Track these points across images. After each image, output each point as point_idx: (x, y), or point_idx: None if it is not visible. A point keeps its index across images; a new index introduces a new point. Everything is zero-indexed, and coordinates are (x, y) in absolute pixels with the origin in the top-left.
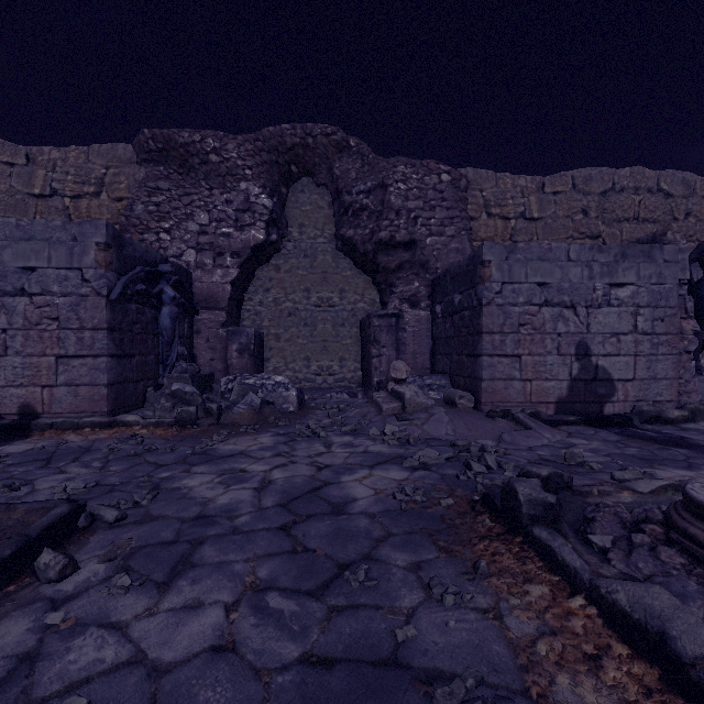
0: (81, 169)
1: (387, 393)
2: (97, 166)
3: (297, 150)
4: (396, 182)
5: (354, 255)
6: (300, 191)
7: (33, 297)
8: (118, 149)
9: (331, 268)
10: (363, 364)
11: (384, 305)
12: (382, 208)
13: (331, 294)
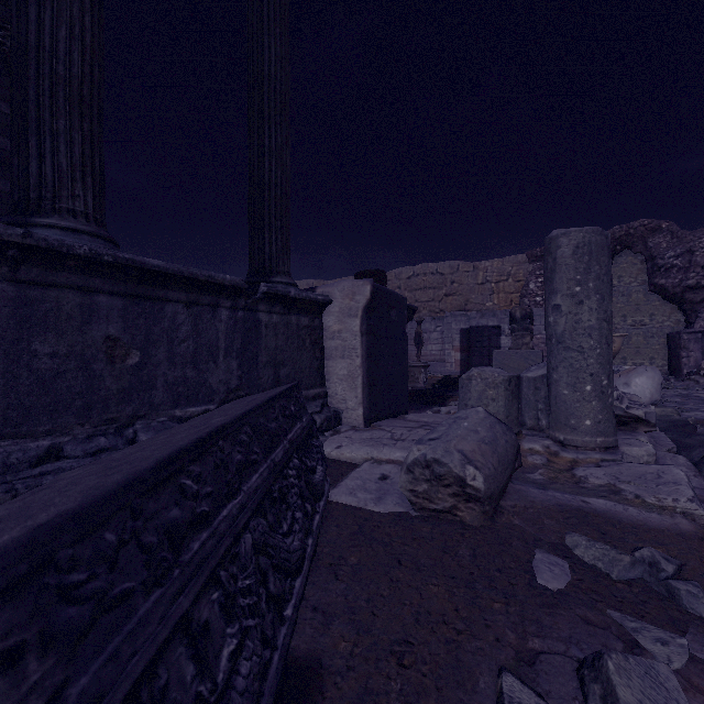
0: (500, 270)
1: (700, 376)
2: (507, 267)
3: (622, 238)
4: (701, 248)
5: (664, 294)
6: (618, 257)
7: (535, 336)
8: (518, 257)
9: (642, 302)
10: (670, 362)
11: (688, 323)
12: (689, 265)
13: (642, 318)
